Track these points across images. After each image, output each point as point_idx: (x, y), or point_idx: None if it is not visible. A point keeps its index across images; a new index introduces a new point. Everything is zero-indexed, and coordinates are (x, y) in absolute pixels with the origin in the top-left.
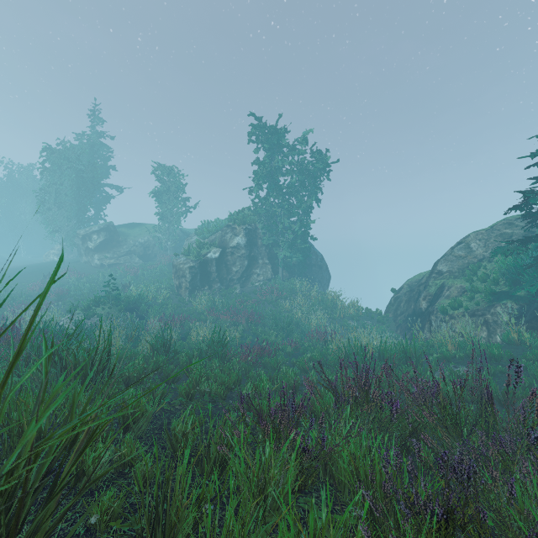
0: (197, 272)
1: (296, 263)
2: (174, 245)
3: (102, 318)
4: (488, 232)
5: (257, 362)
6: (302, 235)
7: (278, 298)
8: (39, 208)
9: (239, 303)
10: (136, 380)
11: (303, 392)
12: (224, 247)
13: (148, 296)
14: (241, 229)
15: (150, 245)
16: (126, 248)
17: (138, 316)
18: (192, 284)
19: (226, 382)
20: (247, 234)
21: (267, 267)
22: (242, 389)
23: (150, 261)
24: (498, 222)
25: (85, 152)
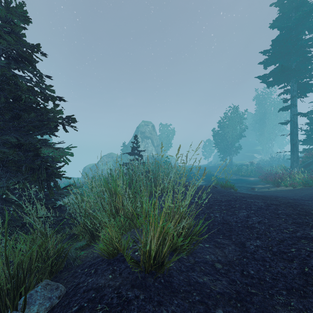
0: None
1: None
2: None
3: None
4: (106, 156)
5: None
6: None
7: None
8: None
9: None
10: None
11: None
12: None
13: None
14: None
15: None
16: None
17: None
18: None
19: None
20: None
21: None
22: None
23: None
24: (107, 154)
25: None
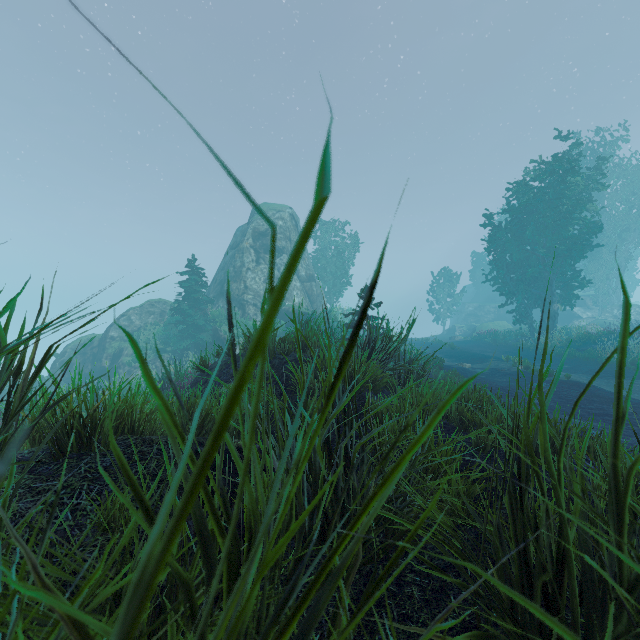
0: None
1: None
2: None
3: None
4: (141, 309)
5: None
6: None
7: None
8: None
9: None
10: None
11: None
12: None
13: None
14: None
15: None
16: None
17: None
18: None
19: None
20: None
21: None
22: None
23: None
24: (146, 303)
25: None
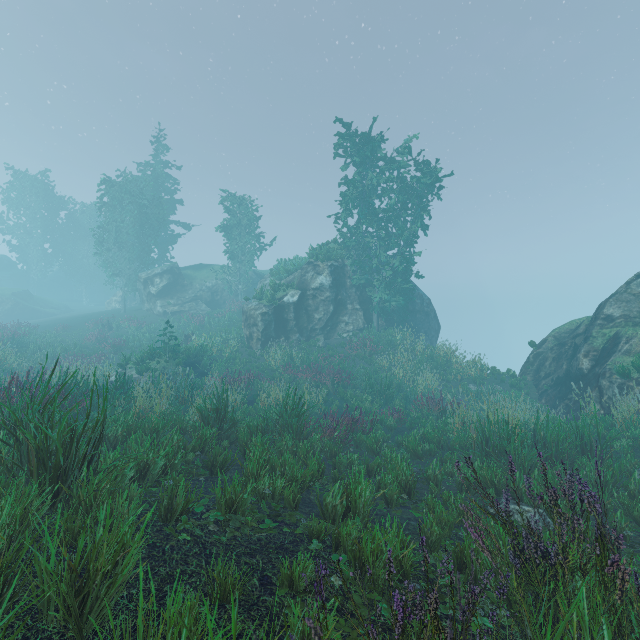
0: (272, 320)
1: (395, 309)
2: (246, 290)
3: (157, 373)
4: None
5: (347, 440)
6: (403, 273)
7: (373, 353)
8: (100, 250)
9: (323, 359)
10: (162, 467)
11: (419, 493)
12: (303, 289)
13: (212, 348)
14: (325, 267)
15: (219, 290)
16: (192, 293)
17: (199, 372)
18: (264, 334)
19: (299, 476)
20: (333, 272)
21: (358, 314)
22: (325, 494)
23: (219, 309)
24: None
25: (147, 184)
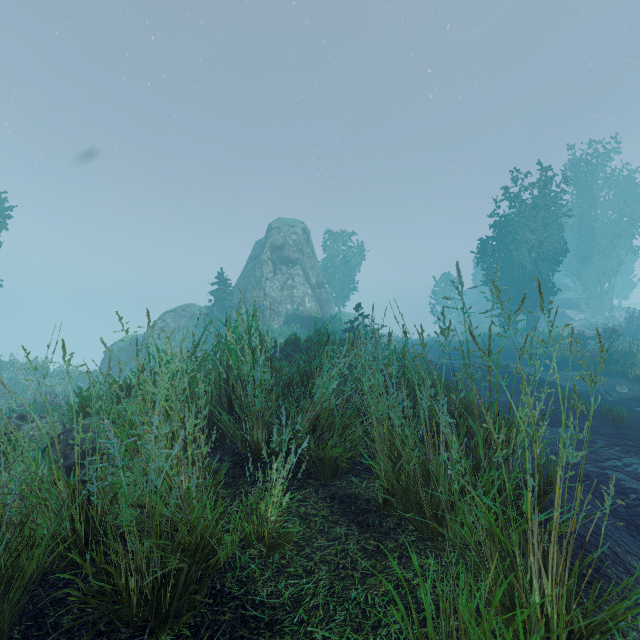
0: None
1: None
2: None
3: None
4: (175, 313)
5: None
6: None
7: None
8: None
9: None
10: None
11: None
12: None
13: None
14: None
15: None
16: None
17: None
18: None
19: None
20: None
21: None
22: None
23: None
24: (179, 308)
25: None
